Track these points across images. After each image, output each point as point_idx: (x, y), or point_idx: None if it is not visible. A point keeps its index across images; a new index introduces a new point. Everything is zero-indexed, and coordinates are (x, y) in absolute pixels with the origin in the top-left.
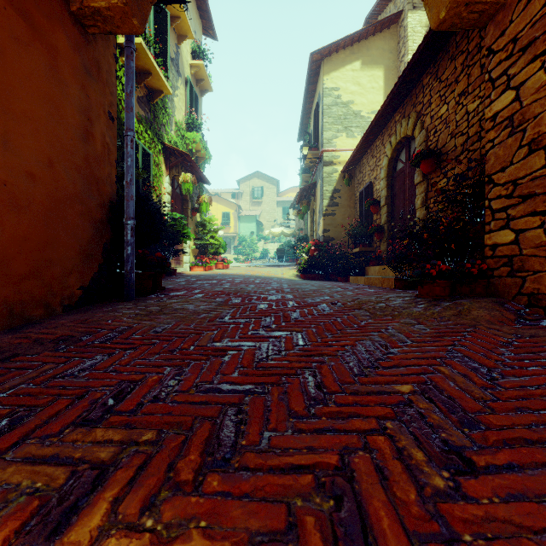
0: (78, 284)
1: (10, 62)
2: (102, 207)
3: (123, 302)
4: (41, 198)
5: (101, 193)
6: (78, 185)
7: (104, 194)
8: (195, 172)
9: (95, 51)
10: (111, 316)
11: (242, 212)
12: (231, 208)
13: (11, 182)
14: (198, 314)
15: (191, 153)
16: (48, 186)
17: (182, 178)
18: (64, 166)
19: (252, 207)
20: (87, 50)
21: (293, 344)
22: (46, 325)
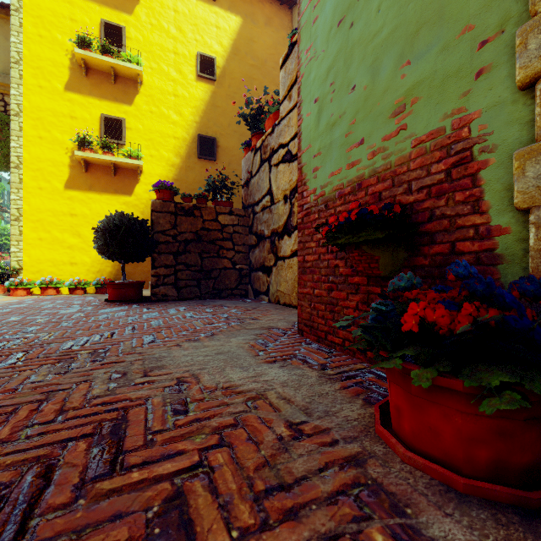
0: None
1: None
2: None
3: None
4: None
5: None
6: None
7: None
8: None
9: None
10: None
11: None
12: None
13: None
14: None
15: None
16: None
17: None
18: None
19: None
20: None
21: None
22: None
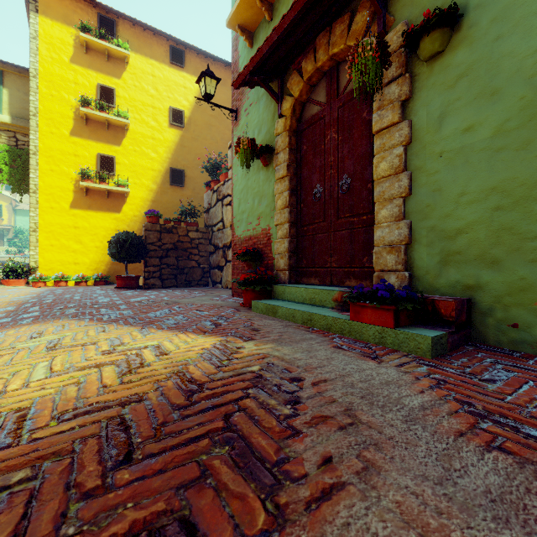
0: None
1: None
2: None
3: None
4: None
5: None
6: None
7: None
8: None
9: None
10: None
11: (20, 206)
12: (4, 201)
13: None
14: None
15: None
16: None
17: None
18: None
19: None
20: None
21: None
22: None
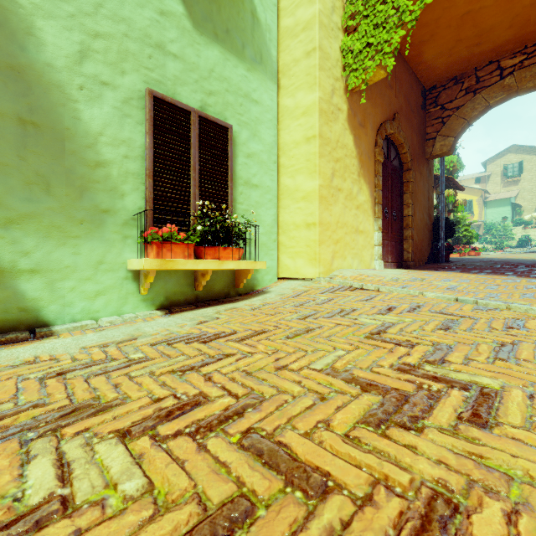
0: (426, 255)
1: (418, 189)
2: (431, 225)
3: (440, 263)
4: (421, 226)
5: (430, 220)
6: (426, 219)
7: (431, 220)
8: (453, 185)
9: (429, 165)
10: (446, 265)
11: (489, 197)
12: (474, 195)
13: (418, 224)
14: (482, 265)
15: (447, 169)
16: (422, 222)
17: (446, 194)
18: (424, 214)
19: (503, 189)
20: (428, 167)
21: (532, 269)
22: (428, 265)
